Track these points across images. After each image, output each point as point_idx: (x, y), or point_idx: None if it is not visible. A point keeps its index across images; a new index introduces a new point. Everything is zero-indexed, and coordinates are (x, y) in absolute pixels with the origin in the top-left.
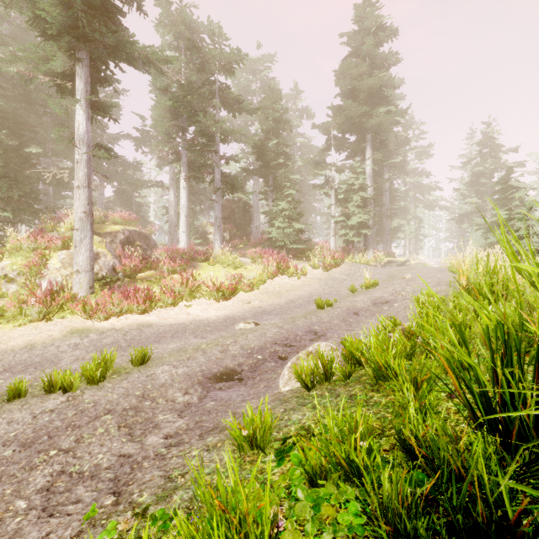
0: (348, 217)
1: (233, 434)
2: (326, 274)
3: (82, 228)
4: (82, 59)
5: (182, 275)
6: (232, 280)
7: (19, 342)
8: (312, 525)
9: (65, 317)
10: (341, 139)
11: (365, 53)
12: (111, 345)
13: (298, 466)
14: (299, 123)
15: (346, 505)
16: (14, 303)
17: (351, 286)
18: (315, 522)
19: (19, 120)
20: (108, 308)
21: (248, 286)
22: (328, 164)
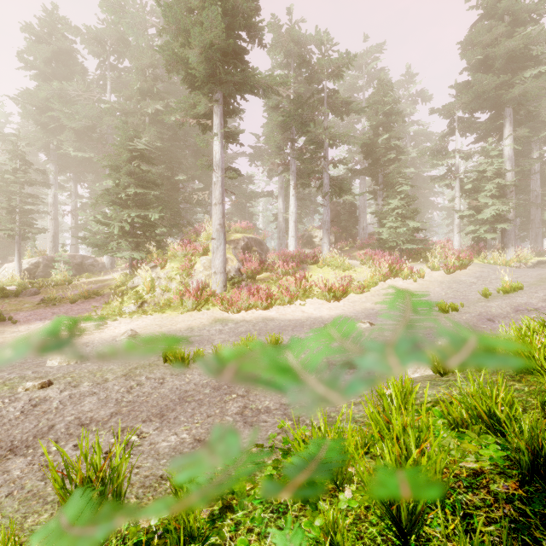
0: (478, 210)
1: (379, 391)
2: (448, 277)
3: (218, 237)
4: (219, 99)
5: (295, 277)
6: (342, 281)
7: (183, 325)
8: (456, 451)
9: (209, 309)
10: (468, 120)
11: (503, 10)
12: (245, 333)
13: (439, 418)
14: (412, 110)
15: (486, 447)
16: (177, 296)
17: (483, 290)
18: (459, 450)
19: (170, 156)
20: (239, 303)
21: (359, 288)
22: (451, 151)
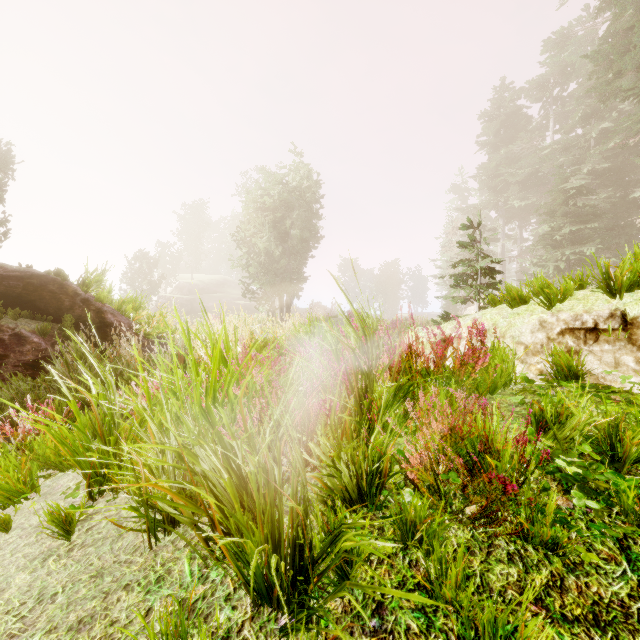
0: None
1: None
2: None
3: None
4: None
5: None
6: None
7: None
8: None
9: None
10: None
11: None
12: None
13: None
14: None
15: None
16: None
17: None
18: None
19: (626, 168)
20: None
21: None
22: None
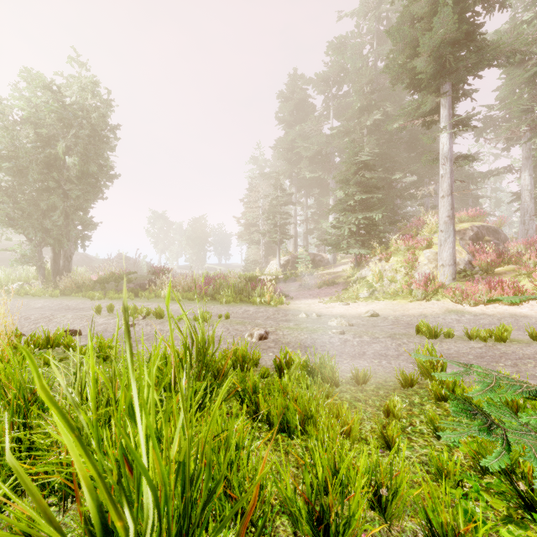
0: None
1: None
2: None
3: (445, 230)
4: (447, 91)
5: None
6: None
7: (414, 312)
8: None
9: (439, 300)
10: None
11: None
12: (490, 325)
13: None
14: None
15: None
16: (406, 286)
17: None
18: None
19: (385, 157)
20: (476, 296)
21: None
22: None
